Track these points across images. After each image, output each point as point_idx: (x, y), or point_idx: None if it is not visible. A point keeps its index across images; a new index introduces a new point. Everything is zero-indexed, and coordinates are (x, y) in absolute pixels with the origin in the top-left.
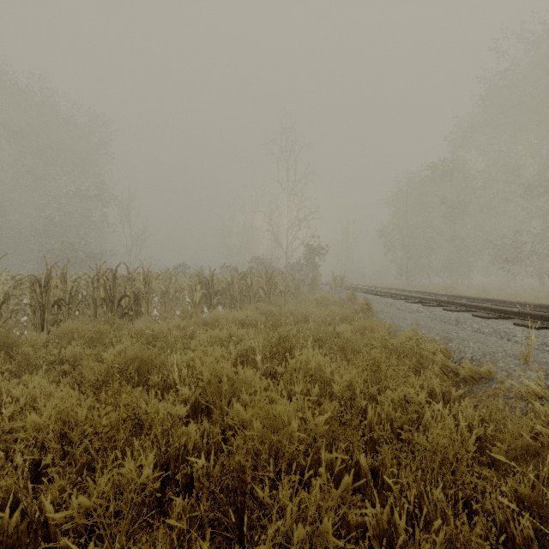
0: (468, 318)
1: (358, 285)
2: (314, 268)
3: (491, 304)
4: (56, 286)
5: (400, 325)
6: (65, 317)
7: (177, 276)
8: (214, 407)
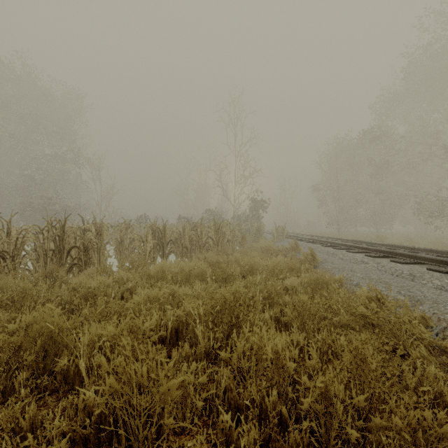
0: (424, 272)
1: (296, 233)
2: (258, 218)
3: (434, 254)
4: (0, 238)
5: (350, 278)
6: (9, 269)
7: (133, 227)
8: (129, 421)
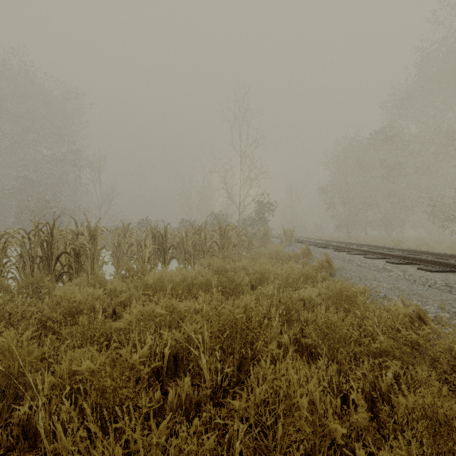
0: None
1: (304, 238)
2: (264, 222)
3: None
4: None
5: (376, 289)
6: None
7: (131, 230)
8: None
